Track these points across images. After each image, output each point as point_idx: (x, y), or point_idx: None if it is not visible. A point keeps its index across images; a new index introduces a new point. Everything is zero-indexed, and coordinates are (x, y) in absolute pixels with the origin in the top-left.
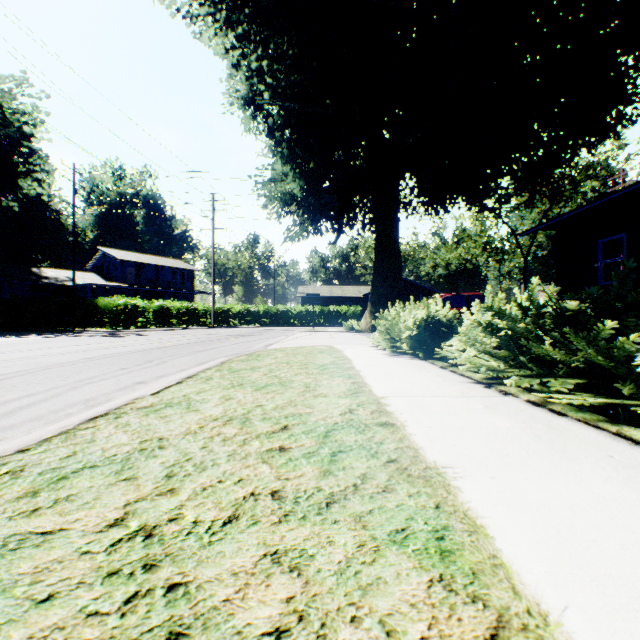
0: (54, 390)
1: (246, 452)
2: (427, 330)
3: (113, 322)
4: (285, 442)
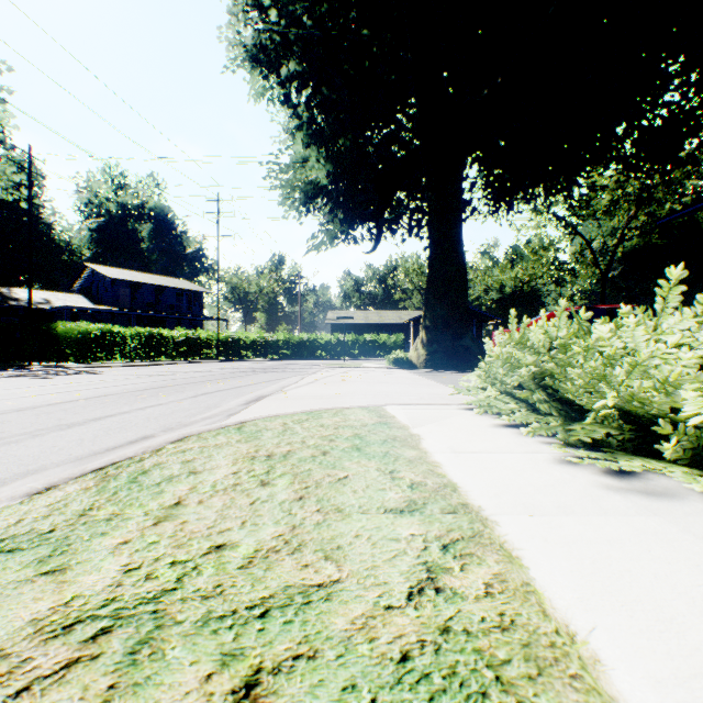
0: None
1: None
2: None
3: (77, 354)
4: None
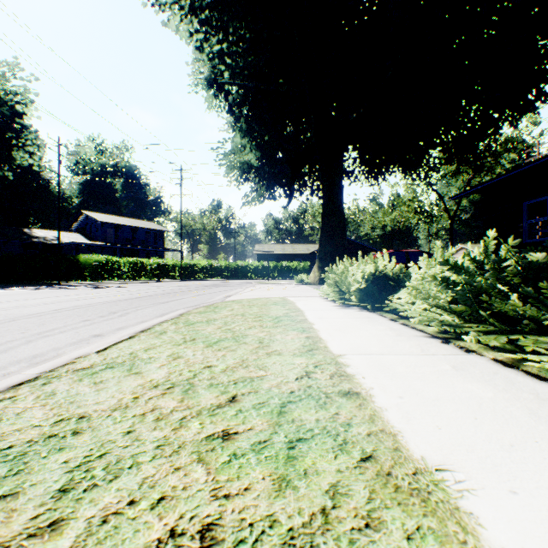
0: (7, 344)
1: (180, 441)
2: (375, 283)
3: (92, 276)
4: (231, 423)
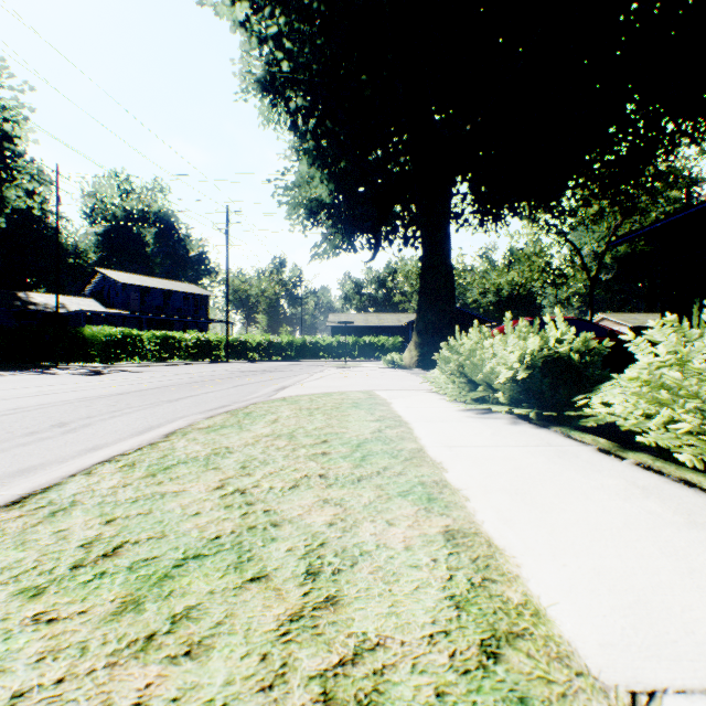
0: None
1: None
2: (542, 371)
3: (102, 356)
4: None
